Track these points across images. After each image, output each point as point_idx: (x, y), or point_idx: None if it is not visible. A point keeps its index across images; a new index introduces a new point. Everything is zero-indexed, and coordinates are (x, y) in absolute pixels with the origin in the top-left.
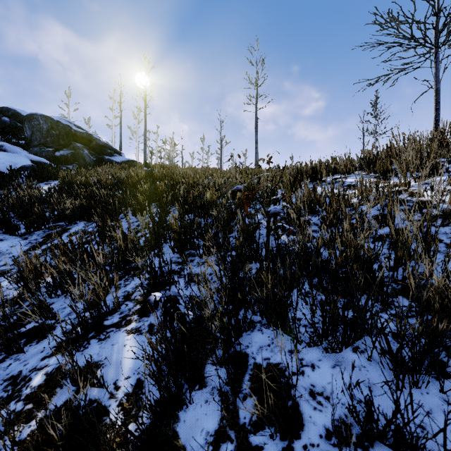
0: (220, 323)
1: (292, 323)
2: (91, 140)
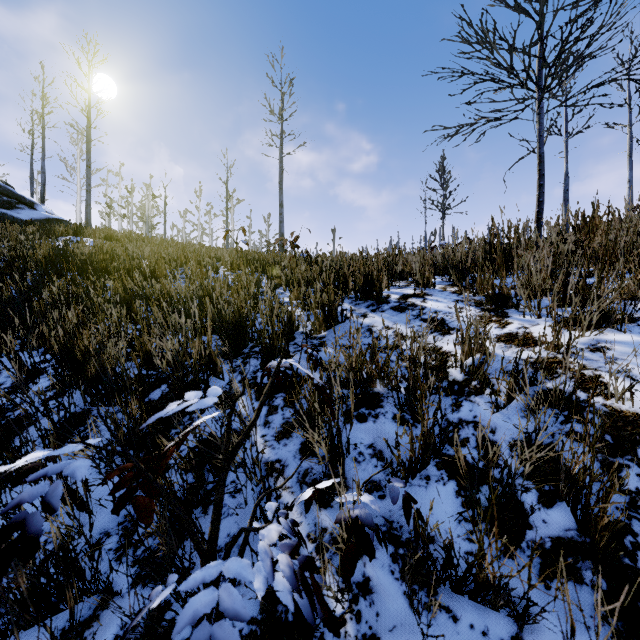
0: None
1: None
2: None
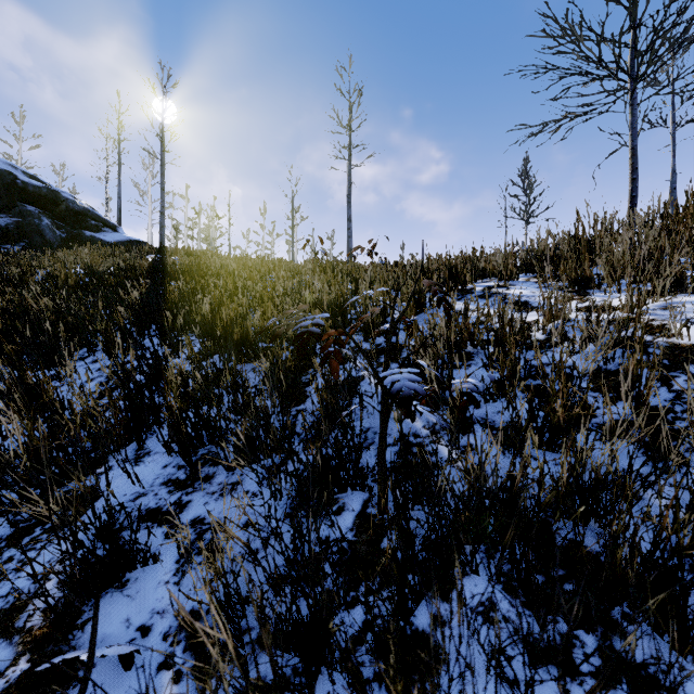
0: None
1: None
2: (58, 202)
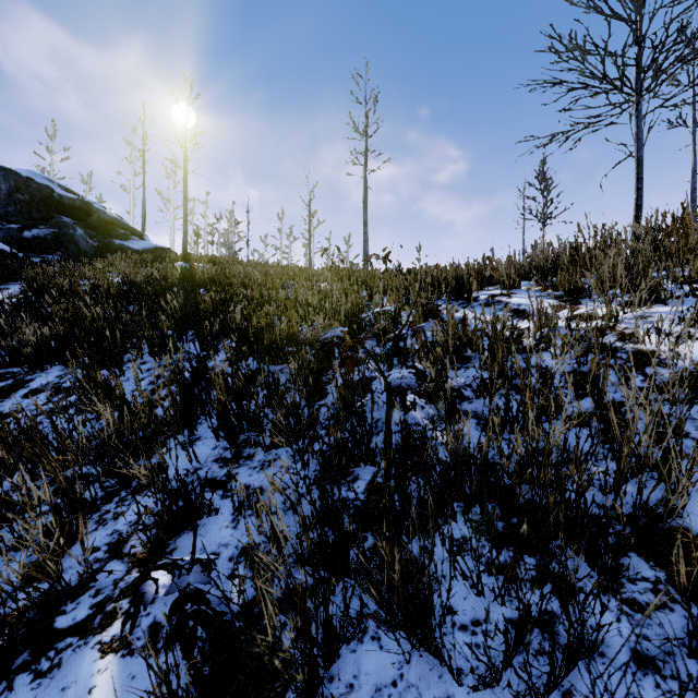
0: (293, 648)
1: (443, 647)
2: (90, 212)
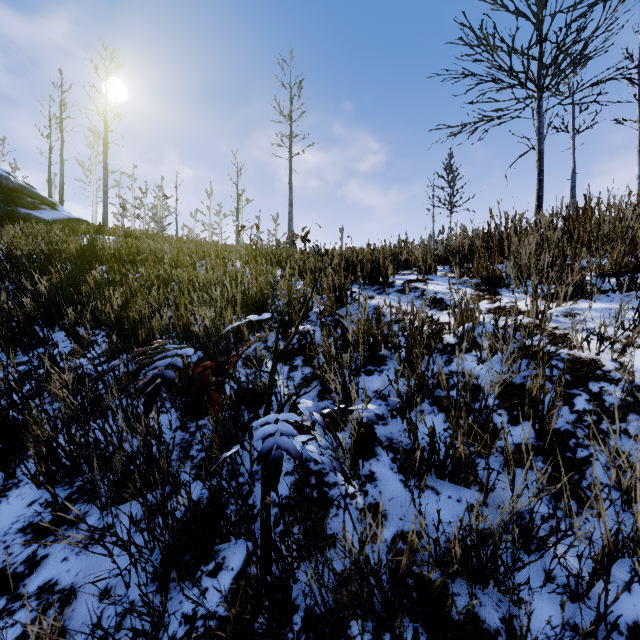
0: None
1: None
2: None
